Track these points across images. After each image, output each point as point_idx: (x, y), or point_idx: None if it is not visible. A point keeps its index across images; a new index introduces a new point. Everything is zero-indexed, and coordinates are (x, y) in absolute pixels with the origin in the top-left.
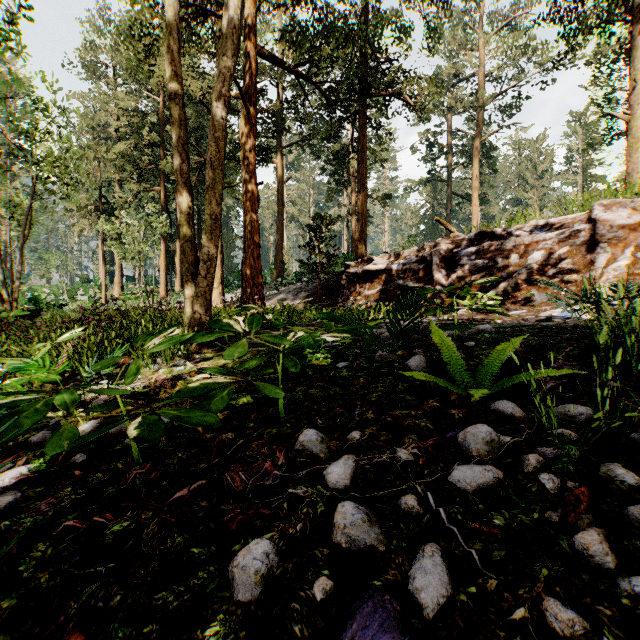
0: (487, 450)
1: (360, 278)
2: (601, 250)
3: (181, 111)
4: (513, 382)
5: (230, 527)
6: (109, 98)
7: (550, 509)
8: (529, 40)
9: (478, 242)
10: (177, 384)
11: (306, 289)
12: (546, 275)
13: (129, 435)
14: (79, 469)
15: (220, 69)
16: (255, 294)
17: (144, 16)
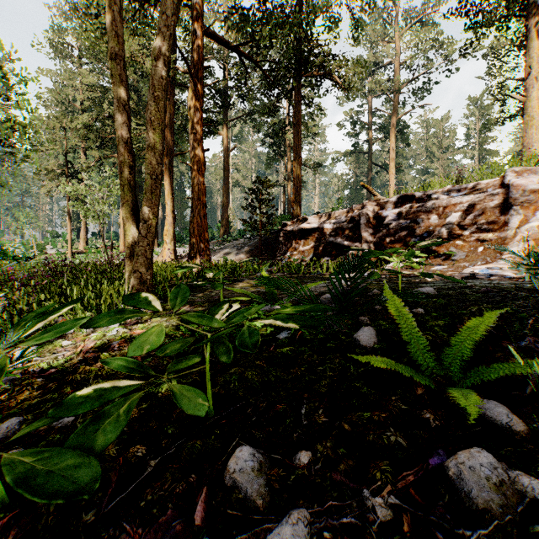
0: (500, 503)
1: (296, 235)
2: (514, 212)
3: (122, 72)
4: (496, 374)
5: None
6: (74, 75)
7: None
8: (437, 34)
9: (401, 204)
10: (100, 357)
11: (248, 244)
12: (463, 234)
13: None
14: None
15: (159, 28)
16: (202, 250)
17: None
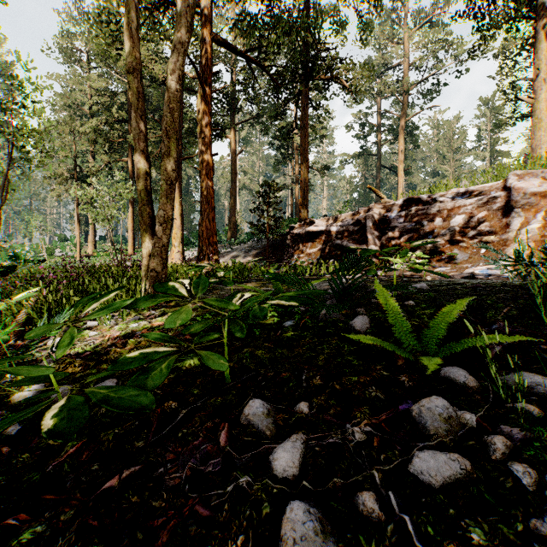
0: (446, 429)
1: (303, 238)
2: (515, 214)
3: (139, 84)
4: (462, 347)
5: (159, 536)
6: (83, 79)
7: (533, 515)
8: (446, 35)
9: (406, 207)
10: (128, 343)
11: (256, 247)
12: (467, 236)
13: (42, 427)
14: (8, 445)
15: (175, 45)
16: (210, 252)
17: (111, 5)
